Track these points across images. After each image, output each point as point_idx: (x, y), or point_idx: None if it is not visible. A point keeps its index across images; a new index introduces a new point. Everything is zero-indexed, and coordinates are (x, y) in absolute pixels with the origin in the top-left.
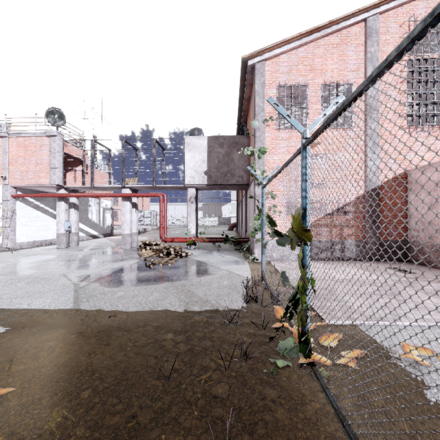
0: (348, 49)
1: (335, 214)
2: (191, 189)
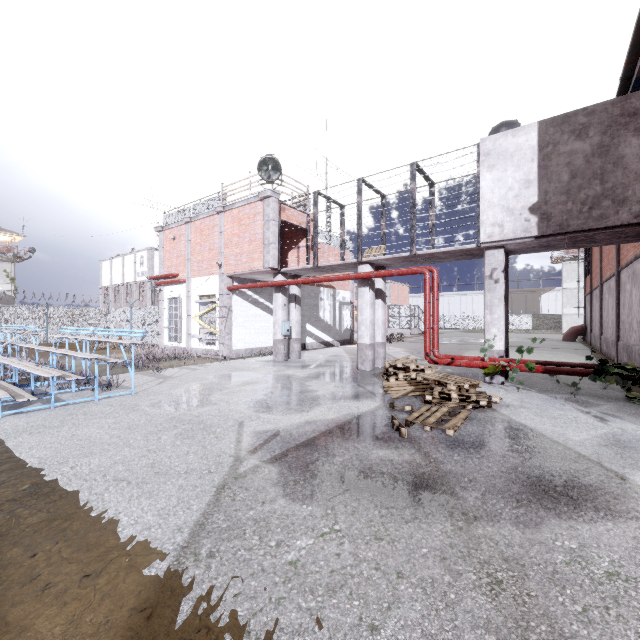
0: None
1: None
2: (494, 252)
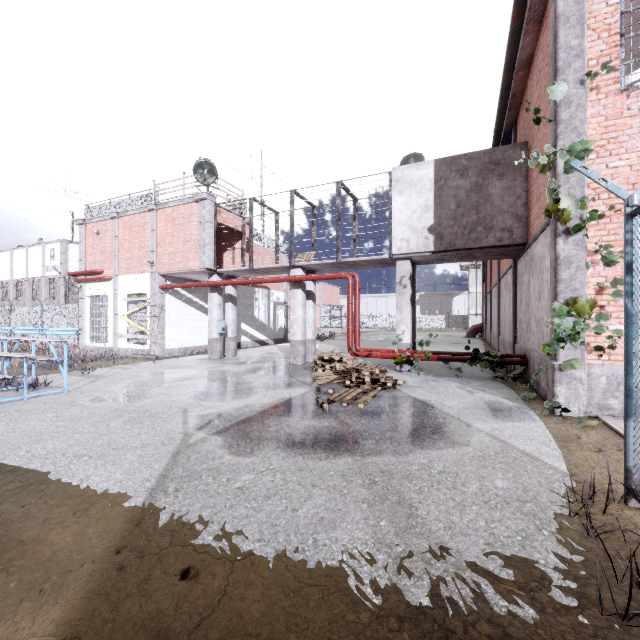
0: None
1: None
2: (403, 262)
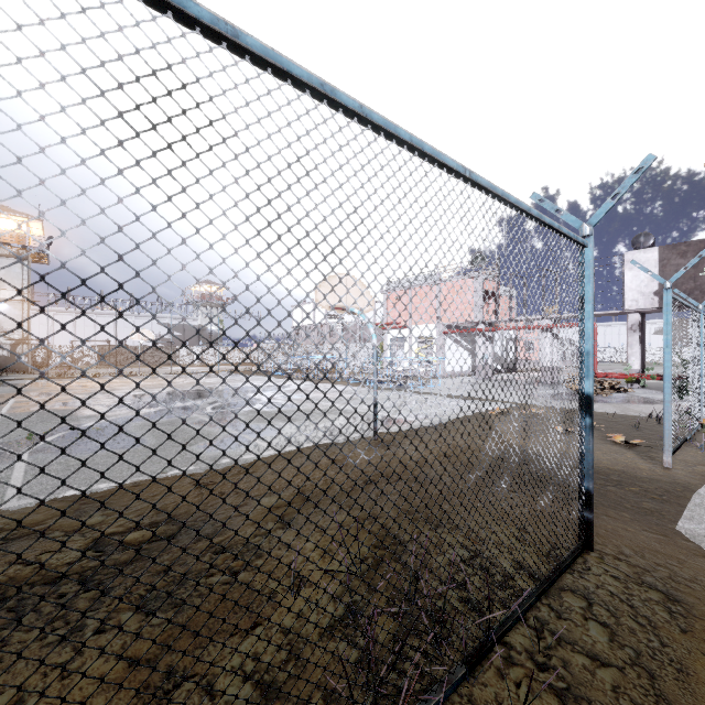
0: None
1: None
2: (633, 315)
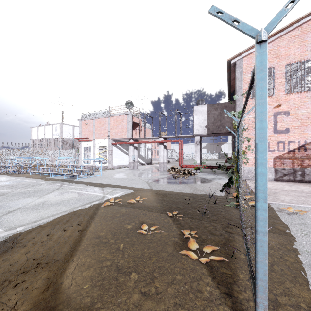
0: (308, 36)
1: (297, 150)
2: (197, 137)
